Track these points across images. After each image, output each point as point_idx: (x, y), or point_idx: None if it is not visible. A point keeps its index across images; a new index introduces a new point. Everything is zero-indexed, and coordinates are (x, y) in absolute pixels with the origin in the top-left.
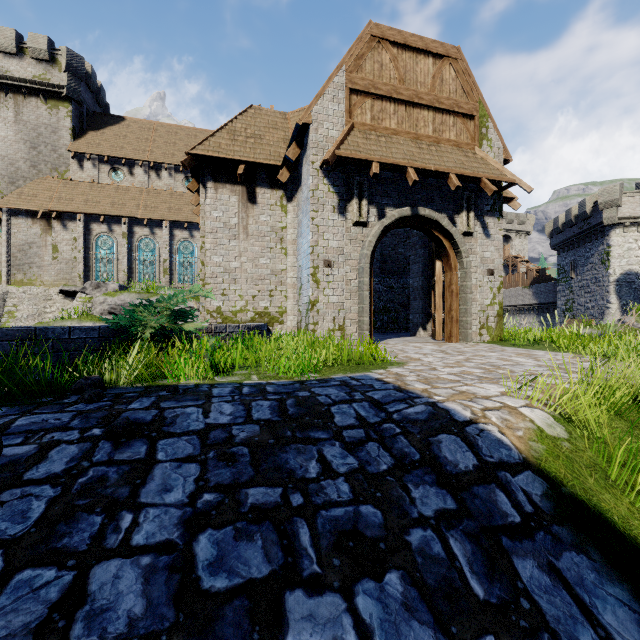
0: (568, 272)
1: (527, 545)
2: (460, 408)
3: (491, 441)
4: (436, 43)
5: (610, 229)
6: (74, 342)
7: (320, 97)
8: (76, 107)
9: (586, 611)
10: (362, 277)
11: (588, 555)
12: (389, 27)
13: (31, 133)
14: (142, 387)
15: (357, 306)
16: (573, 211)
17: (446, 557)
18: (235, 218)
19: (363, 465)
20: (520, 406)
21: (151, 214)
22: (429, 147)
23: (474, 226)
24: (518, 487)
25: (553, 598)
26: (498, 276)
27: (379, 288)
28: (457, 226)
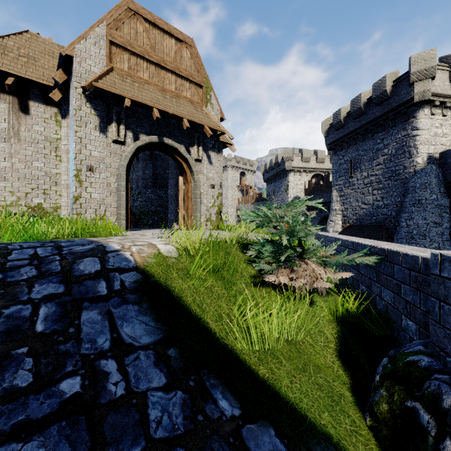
0: (271, 195)
1: (100, 304)
2: (116, 245)
3: (120, 258)
4: (177, 30)
5: (289, 172)
6: None
7: (83, 39)
8: None
9: (114, 328)
10: (120, 181)
11: (140, 305)
12: (142, 7)
13: None
14: None
15: (116, 202)
16: (273, 161)
17: (29, 316)
18: (5, 123)
19: (6, 278)
20: (160, 243)
21: None
22: (171, 98)
23: (202, 156)
24: (119, 279)
25: (95, 325)
26: (217, 189)
27: (151, 196)
28: (191, 154)
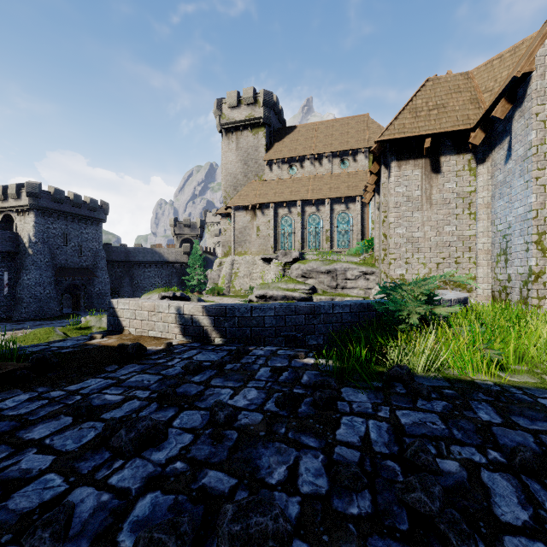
0: None
1: None
2: None
3: None
4: None
5: None
6: (335, 316)
7: None
8: (268, 129)
9: None
10: None
11: None
12: None
13: (244, 154)
14: (442, 379)
15: None
16: None
17: None
18: (418, 190)
19: None
20: None
21: (317, 195)
22: None
23: None
24: None
25: None
26: None
27: None
28: None
